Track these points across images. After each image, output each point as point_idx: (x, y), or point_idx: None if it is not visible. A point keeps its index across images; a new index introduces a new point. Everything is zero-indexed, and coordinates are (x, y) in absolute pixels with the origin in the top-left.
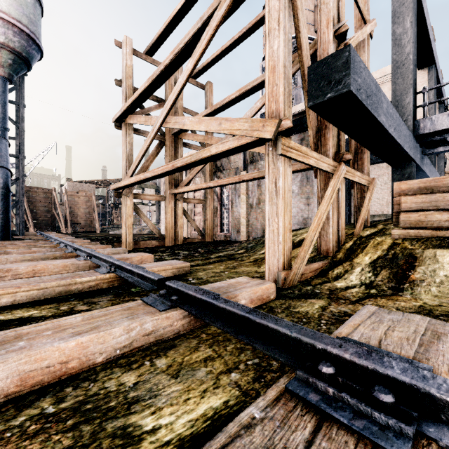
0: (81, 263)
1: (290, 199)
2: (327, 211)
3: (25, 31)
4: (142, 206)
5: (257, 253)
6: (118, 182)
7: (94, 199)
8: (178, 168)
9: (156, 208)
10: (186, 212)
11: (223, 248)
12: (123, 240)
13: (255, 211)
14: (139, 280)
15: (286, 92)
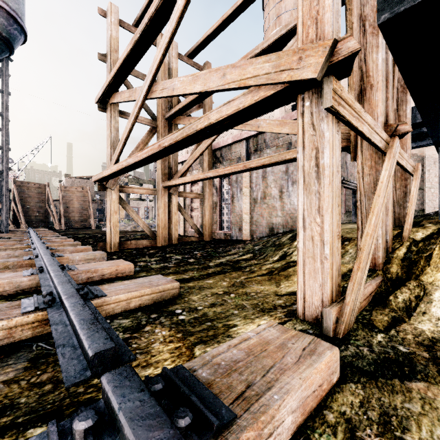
0: (23, 280)
1: (339, 186)
2: (383, 205)
3: (4, 8)
4: (140, 202)
5: (268, 260)
6: (100, 172)
7: (89, 194)
8: (166, 149)
9: (154, 203)
10: (181, 208)
11: (224, 250)
12: (108, 241)
13: (259, 206)
14: (73, 337)
15: (334, 9)
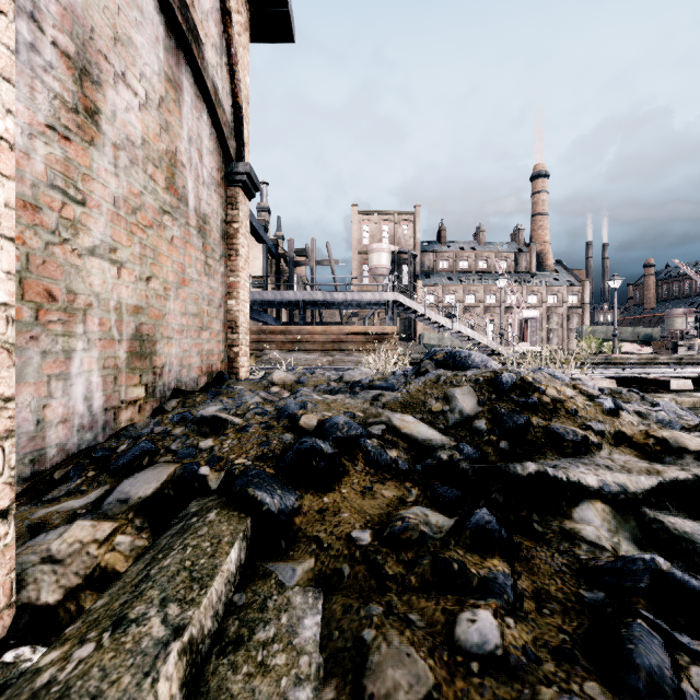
0: None
1: None
2: None
3: None
4: None
5: None
6: None
7: None
8: None
9: None
10: None
11: None
12: None
13: None
14: None
15: None
